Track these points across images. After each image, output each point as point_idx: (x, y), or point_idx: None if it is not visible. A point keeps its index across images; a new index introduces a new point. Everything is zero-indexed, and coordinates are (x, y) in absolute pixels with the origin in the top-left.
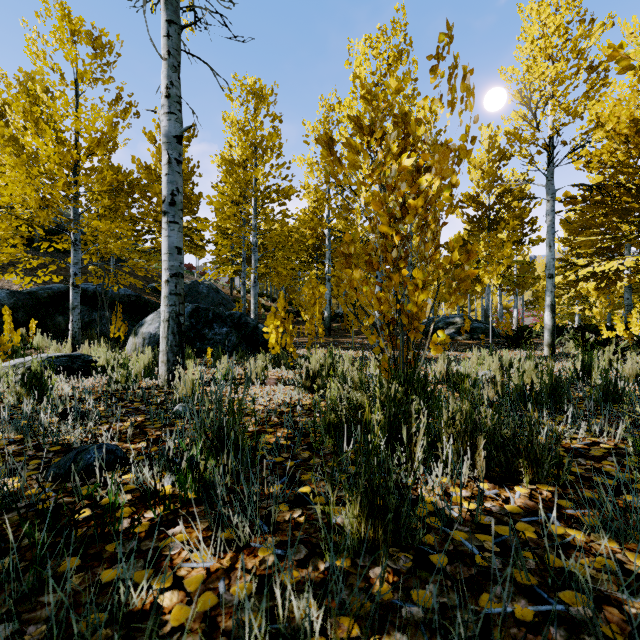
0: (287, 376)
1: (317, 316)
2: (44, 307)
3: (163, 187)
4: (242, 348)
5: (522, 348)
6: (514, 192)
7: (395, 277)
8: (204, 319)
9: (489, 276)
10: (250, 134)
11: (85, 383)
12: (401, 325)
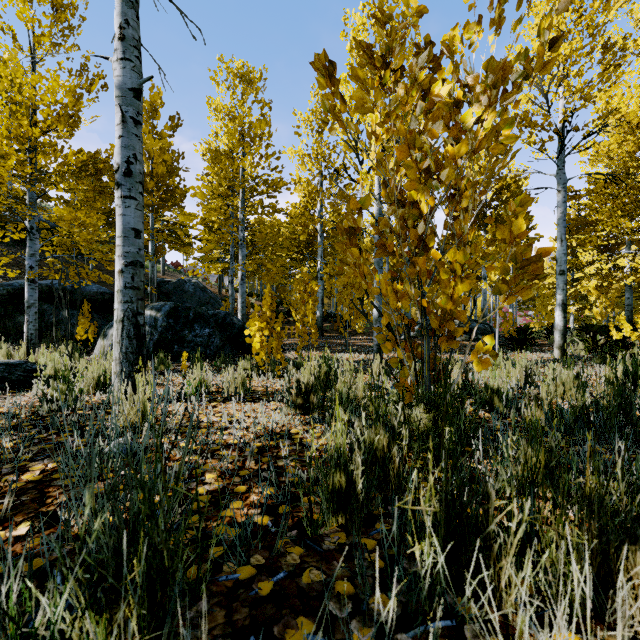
0: (274, 387)
1: (309, 316)
2: (2, 306)
3: (116, 153)
4: (226, 351)
5: (527, 350)
6: (510, 189)
7: (420, 261)
8: (184, 319)
9: (496, 272)
10: (237, 121)
11: (19, 399)
12: (426, 327)
